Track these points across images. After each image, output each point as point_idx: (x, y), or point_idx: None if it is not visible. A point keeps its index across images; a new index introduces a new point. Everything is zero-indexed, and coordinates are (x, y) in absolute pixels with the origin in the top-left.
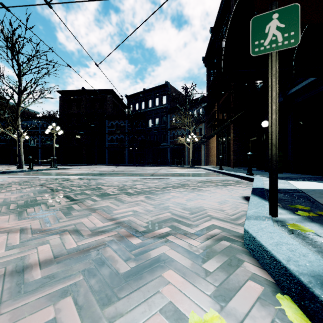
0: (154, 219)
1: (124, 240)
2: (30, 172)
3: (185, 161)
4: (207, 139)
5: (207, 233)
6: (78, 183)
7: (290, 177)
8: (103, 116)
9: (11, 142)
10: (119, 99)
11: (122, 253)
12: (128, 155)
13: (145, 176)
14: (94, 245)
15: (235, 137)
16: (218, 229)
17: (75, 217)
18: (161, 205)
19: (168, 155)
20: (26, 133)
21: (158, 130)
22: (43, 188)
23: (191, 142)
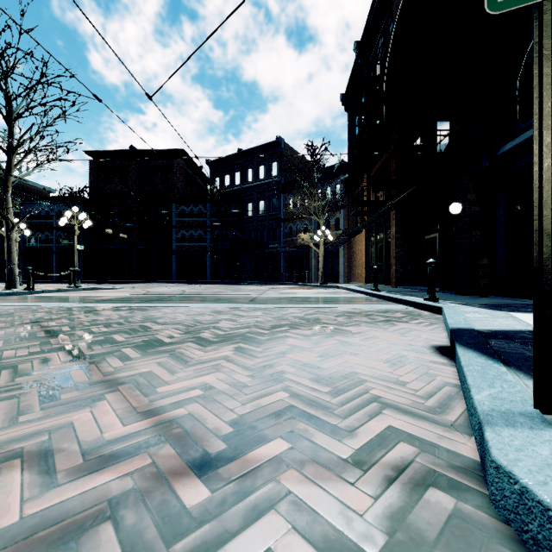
0: (250, 410)
1: (162, 490)
2: (27, 295)
3: (312, 275)
4: (348, 236)
5: (383, 460)
6: (108, 318)
7: (508, 306)
8: (167, 196)
9: (2, 241)
10: (196, 167)
11: (145, 551)
12: (212, 264)
13: (238, 304)
14: (72, 514)
15: (400, 233)
16: (408, 445)
17: (64, 406)
18: (266, 370)
19: (282, 264)
20: (30, 227)
21: (263, 222)
22: (33, 329)
23: (321, 241)
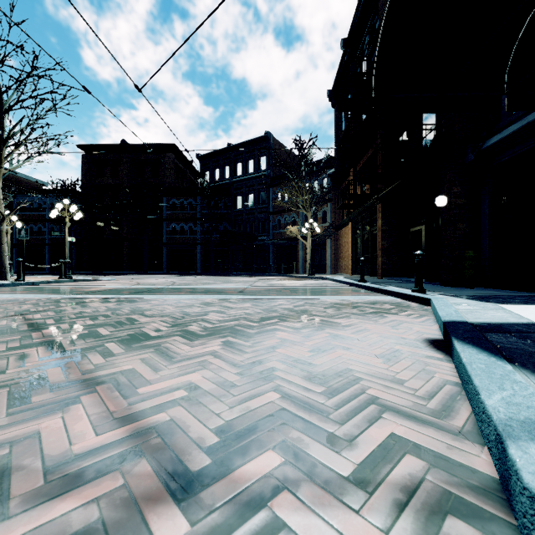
0: (238, 415)
1: (132, 523)
2: (17, 287)
3: (299, 267)
4: (335, 229)
5: (390, 478)
6: (95, 310)
7: (495, 297)
8: (158, 190)
9: None
10: (186, 161)
11: None
12: (202, 256)
13: (227, 295)
14: None
15: (386, 226)
16: (415, 457)
17: (34, 410)
18: (256, 367)
19: (270, 256)
20: (23, 219)
21: (252, 215)
22: (16, 322)
23: (308, 234)
